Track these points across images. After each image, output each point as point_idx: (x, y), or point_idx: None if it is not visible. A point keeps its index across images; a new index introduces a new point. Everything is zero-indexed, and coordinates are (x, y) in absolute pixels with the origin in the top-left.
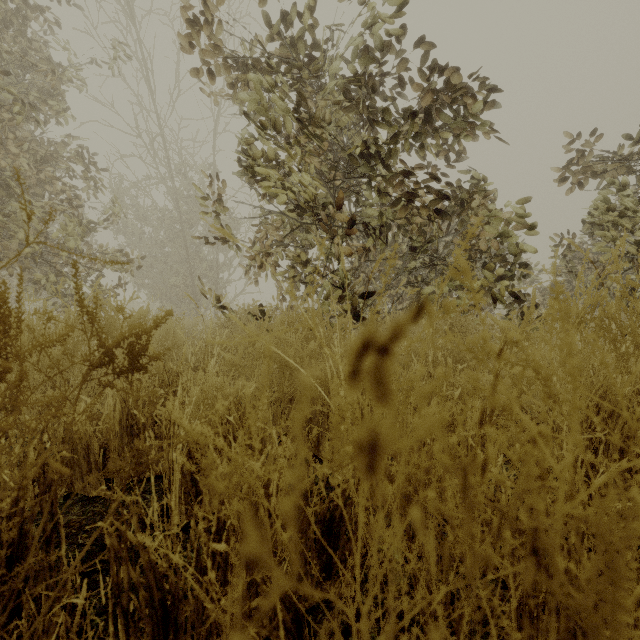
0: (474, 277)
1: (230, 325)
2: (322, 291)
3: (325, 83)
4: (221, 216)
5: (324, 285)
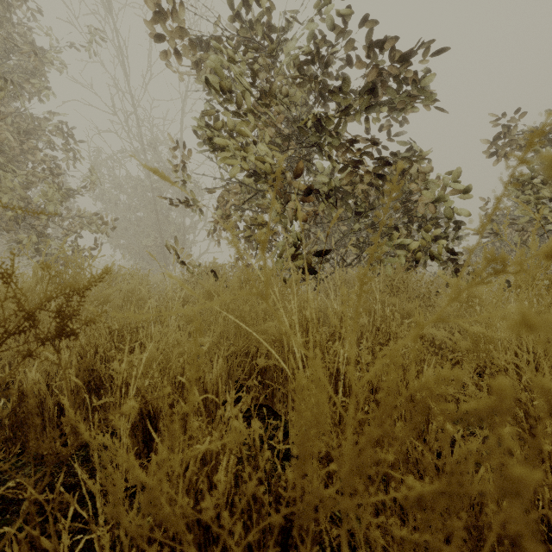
0: (412, 238)
1: (193, 281)
2: (276, 250)
3: (279, 62)
4: (187, 185)
5: (278, 245)
